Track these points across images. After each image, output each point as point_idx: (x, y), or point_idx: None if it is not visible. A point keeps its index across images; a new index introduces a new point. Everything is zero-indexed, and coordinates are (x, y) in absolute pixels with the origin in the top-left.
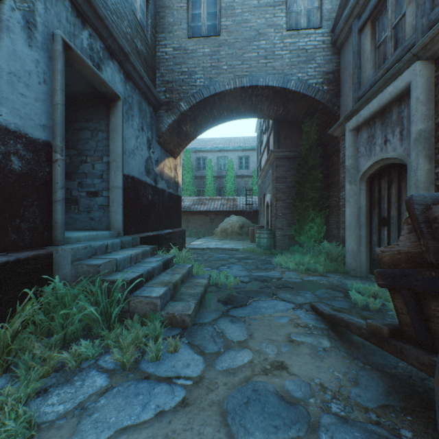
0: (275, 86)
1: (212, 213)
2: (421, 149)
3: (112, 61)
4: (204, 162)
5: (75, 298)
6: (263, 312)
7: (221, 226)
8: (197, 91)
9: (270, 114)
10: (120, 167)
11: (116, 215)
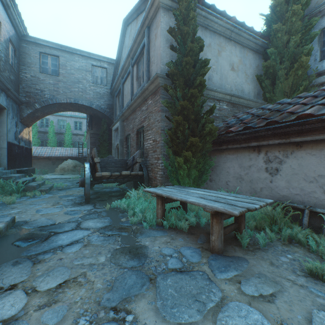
0: (87, 105)
1: (54, 158)
2: (120, 144)
3: (2, 93)
4: (47, 122)
5: (3, 187)
6: (73, 189)
7: (61, 166)
8: (46, 100)
9: (87, 113)
10: (6, 139)
11: (4, 160)
